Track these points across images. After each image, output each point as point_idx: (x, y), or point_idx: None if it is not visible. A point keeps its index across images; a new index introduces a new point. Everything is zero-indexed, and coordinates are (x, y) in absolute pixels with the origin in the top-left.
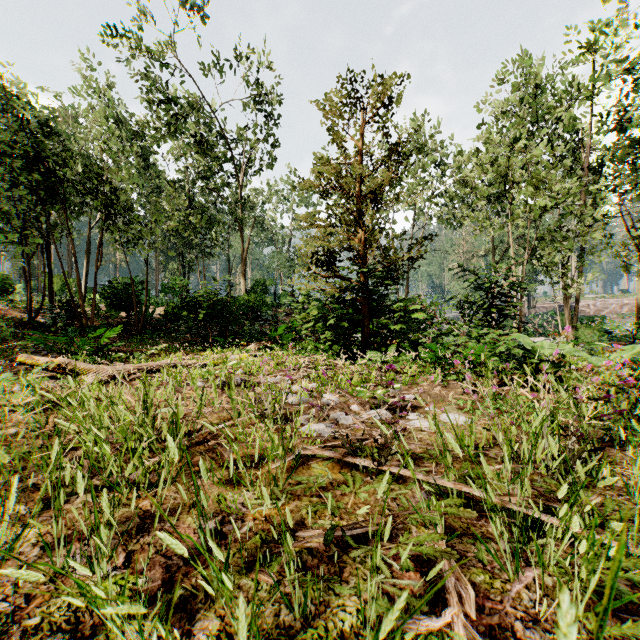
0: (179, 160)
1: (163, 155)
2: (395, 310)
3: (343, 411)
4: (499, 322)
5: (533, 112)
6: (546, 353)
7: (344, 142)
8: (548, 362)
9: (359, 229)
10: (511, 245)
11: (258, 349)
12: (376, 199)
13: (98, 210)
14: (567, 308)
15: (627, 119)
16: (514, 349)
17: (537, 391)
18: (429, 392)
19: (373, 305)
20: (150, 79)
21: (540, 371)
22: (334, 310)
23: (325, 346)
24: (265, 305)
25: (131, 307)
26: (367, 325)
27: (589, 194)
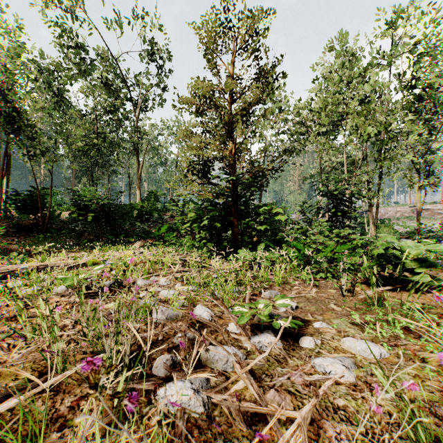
0: (88, 97)
1: (75, 93)
2: (260, 213)
3: (219, 346)
4: (342, 223)
5: (349, 74)
6: (413, 253)
7: (217, 68)
8: (414, 261)
9: (229, 143)
10: (345, 163)
11: (143, 246)
12: (245, 115)
13: (1, 125)
14: (371, 213)
15: (415, 79)
16: (390, 250)
17: (407, 290)
18: (306, 295)
19: (242, 208)
20: (59, 26)
21: (404, 269)
22: (208, 213)
23: (200, 244)
24: (155, 210)
25: (39, 210)
26: (236, 225)
27: (387, 133)
